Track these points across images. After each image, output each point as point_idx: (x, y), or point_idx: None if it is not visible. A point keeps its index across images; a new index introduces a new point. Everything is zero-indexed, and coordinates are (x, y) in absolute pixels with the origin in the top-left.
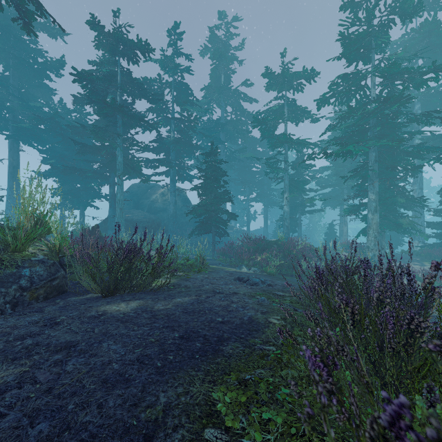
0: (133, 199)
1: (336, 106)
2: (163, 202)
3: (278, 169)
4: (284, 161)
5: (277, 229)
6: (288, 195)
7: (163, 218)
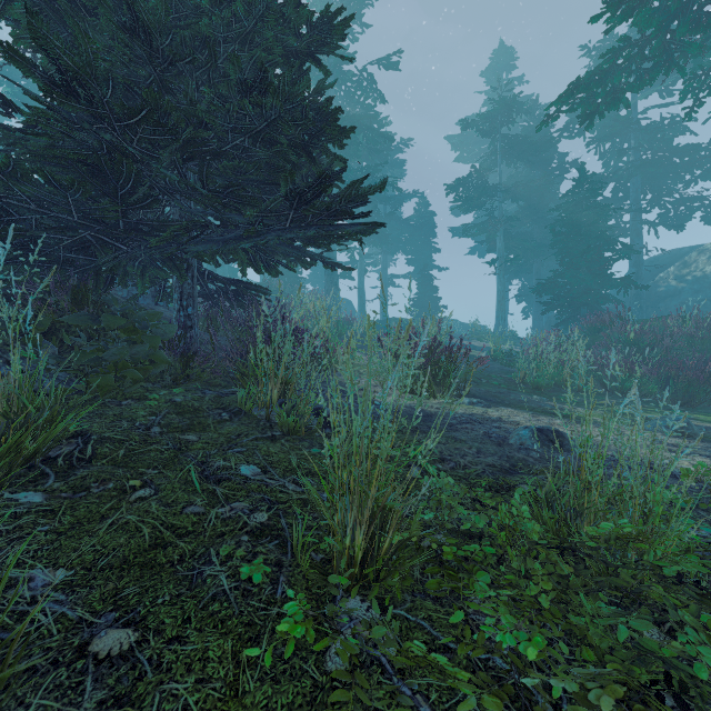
0: None
1: None
2: (678, 280)
3: None
4: None
5: None
6: None
7: (667, 310)
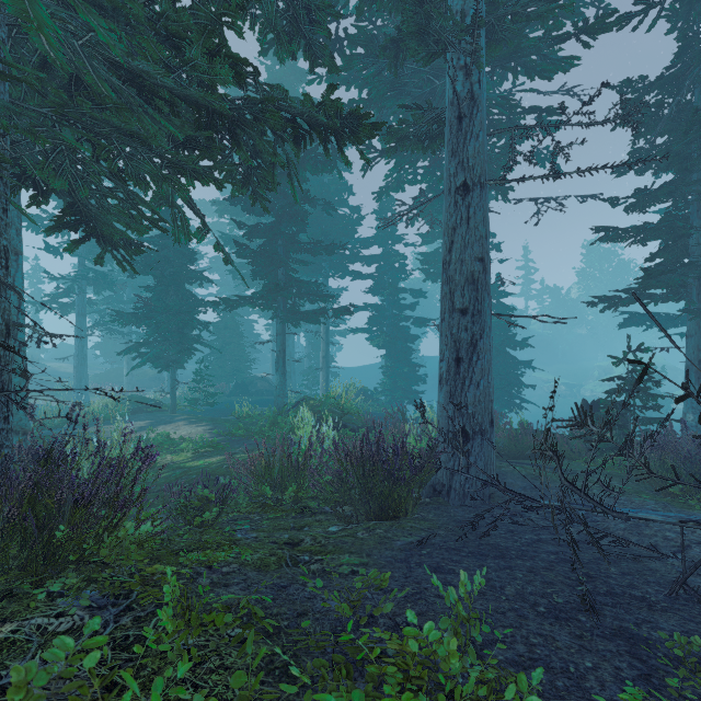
0: None
1: None
2: None
3: None
4: None
5: None
6: None
7: None
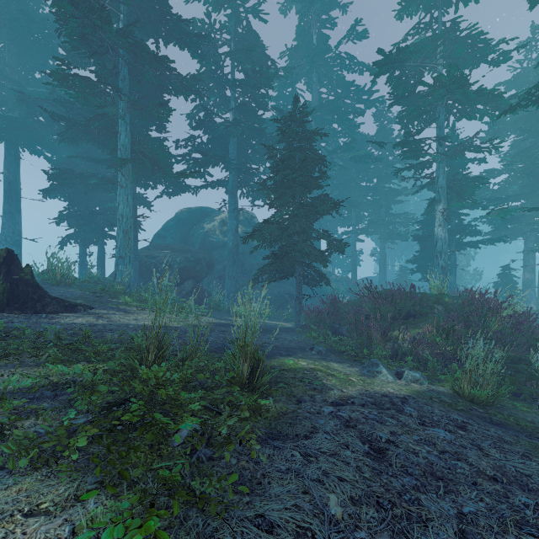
0: (180, 230)
1: (517, 61)
2: (223, 234)
3: (427, 154)
4: (438, 140)
5: (402, 277)
6: (445, 207)
7: (222, 258)
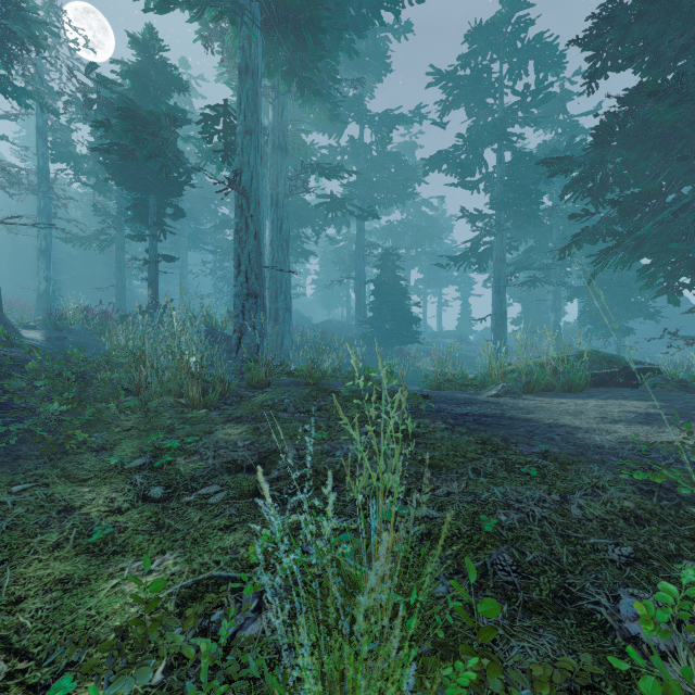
0: None
1: None
2: None
3: None
4: None
5: None
6: None
7: None
